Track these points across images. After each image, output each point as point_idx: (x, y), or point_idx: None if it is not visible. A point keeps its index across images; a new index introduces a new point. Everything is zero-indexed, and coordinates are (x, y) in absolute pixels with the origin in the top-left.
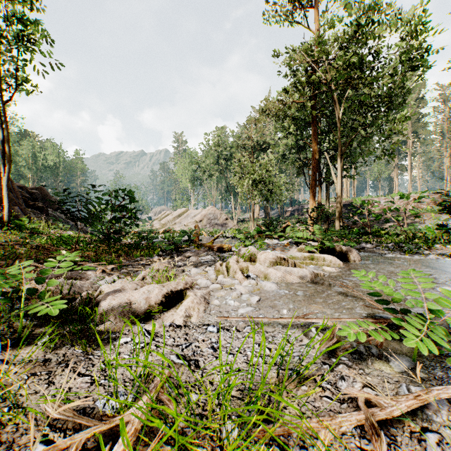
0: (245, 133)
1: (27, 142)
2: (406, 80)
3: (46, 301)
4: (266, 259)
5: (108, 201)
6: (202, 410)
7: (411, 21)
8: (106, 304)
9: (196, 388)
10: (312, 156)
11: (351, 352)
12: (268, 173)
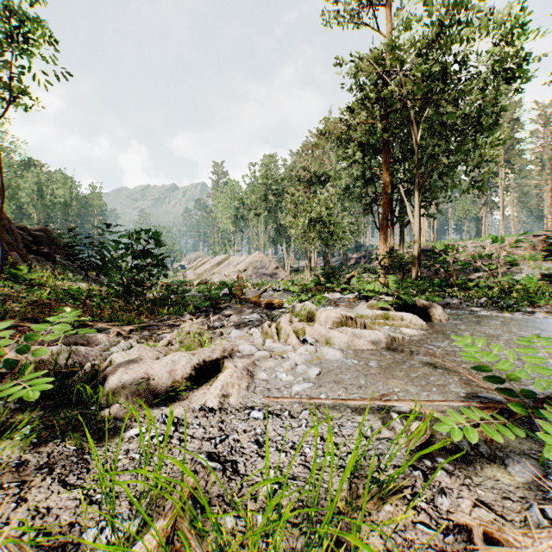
0: (300, 162)
1: (32, 174)
2: (500, 95)
3: (26, 378)
4: (328, 319)
5: (127, 244)
6: (240, 545)
7: (507, 21)
8: (116, 379)
9: (232, 507)
10: (383, 189)
11: (451, 451)
12: (328, 211)
